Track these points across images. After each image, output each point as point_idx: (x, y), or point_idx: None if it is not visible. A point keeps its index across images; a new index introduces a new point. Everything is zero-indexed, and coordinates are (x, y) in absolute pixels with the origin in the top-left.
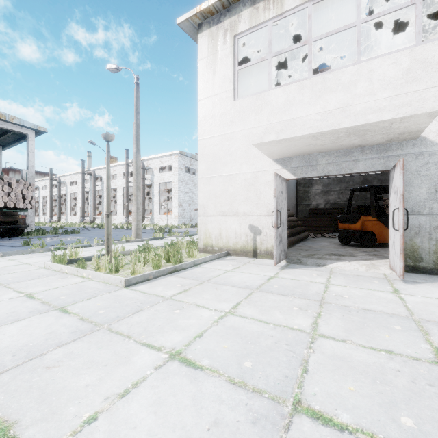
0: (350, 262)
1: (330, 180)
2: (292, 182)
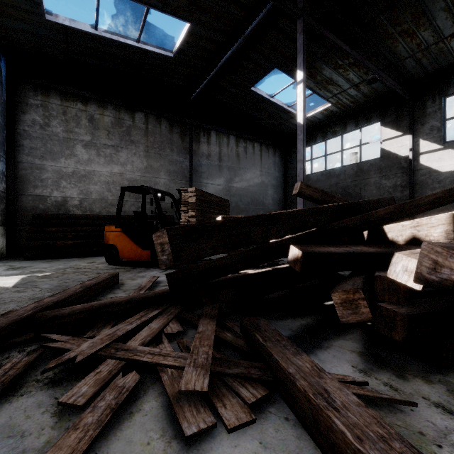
0: None
1: (318, 175)
2: (268, 182)
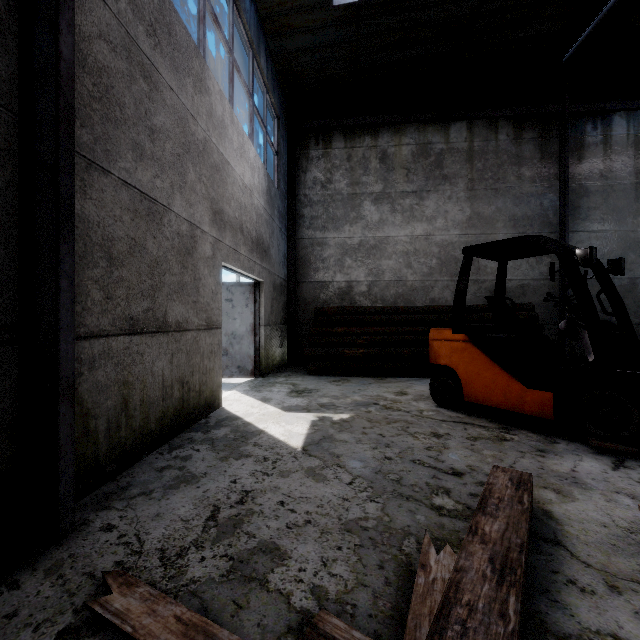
0: (236, 393)
1: None
2: None
